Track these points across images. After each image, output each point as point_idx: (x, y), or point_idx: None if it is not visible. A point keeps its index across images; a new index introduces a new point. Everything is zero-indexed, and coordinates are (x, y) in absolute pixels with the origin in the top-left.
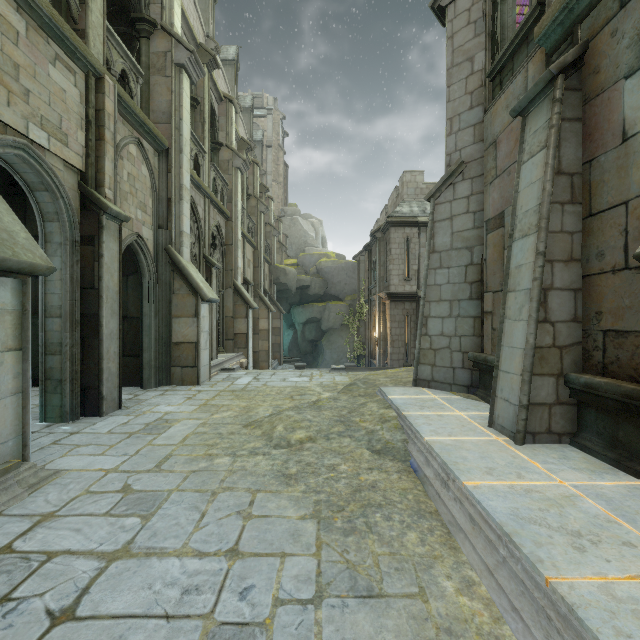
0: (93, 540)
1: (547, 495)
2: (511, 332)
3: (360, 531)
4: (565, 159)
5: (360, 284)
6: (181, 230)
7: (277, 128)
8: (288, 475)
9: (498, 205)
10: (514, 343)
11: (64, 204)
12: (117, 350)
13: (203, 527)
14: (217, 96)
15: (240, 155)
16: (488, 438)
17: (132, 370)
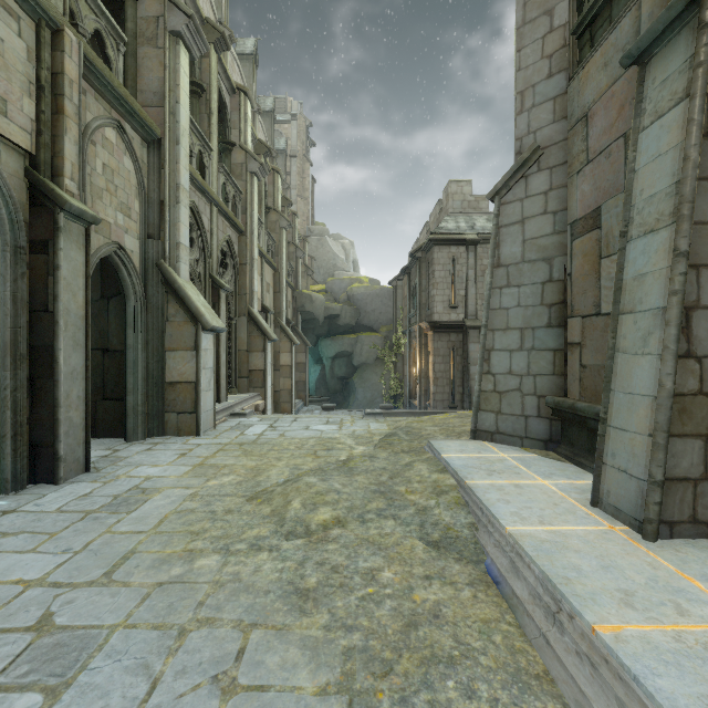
0: None
1: None
2: (629, 371)
3: None
4: None
5: (397, 313)
6: (177, 241)
7: (302, 136)
8: (303, 591)
9: (590, 200)
10: (635, 388)
11: (2, 195)
12: (82, 394)
13: None
14: (228, 86)
15: (256, 157)
16: (599, 527)
17: (114, 417)
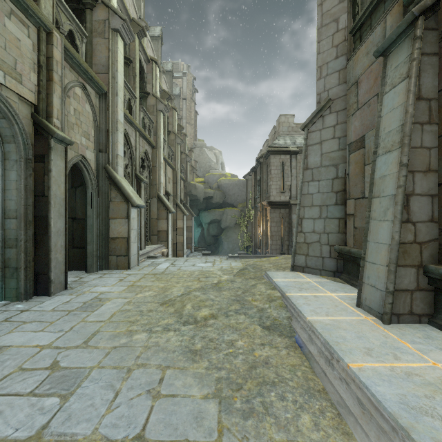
0: (10, 425)
1: (427, 379)
2: (376, 230)
3: (258, 413)
4: (424, 87)
5: (248, 195)
6: (116, 153)
7: (190, 86)
8: (194, 351)
9: (359, 131)
10: (380, 239)
11: (19, 129)
12: (63, 244)
13: (115, 409)
14: (145, 58)
15: (162, 101)
16: (359, 318)
17: (79, 258)
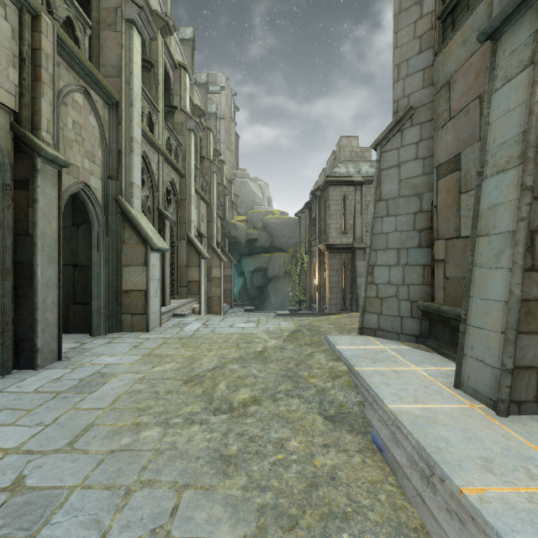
0: None
1: None
2: (484, 282)
3: None
4: None
5: (301, 237)
6: (131, 181)
7: (229, 103)
8: (226, 457)
9: (452, 148)
10: (489, 294)
11: None
12: (56, 299)
13: None
14: (172, 63)
15: (193, 118)
16: (461, 405)
17: (82, 317)
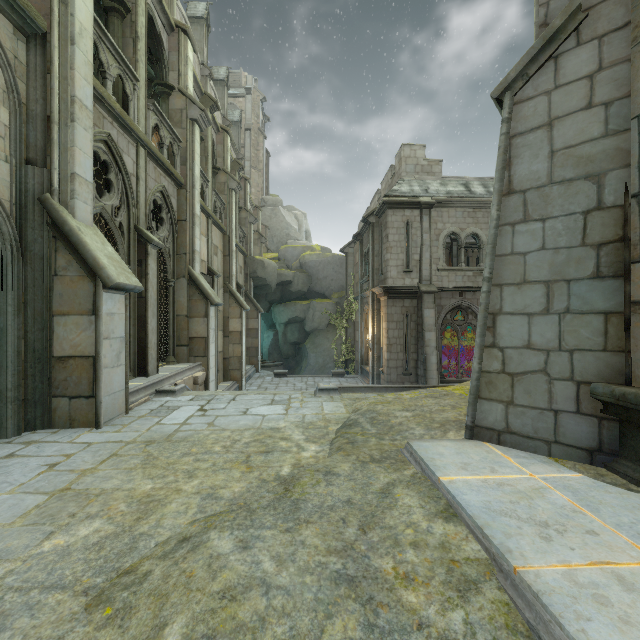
0: None
1: None
2: None
3: None
4: None
5: (349, 279)
6: (71, 171)
7: (257, 110)
8: None
9: None
10: None
11: None
12: None
13: None
14: (165, 22)
15: (197, 103)
16: None
17: None
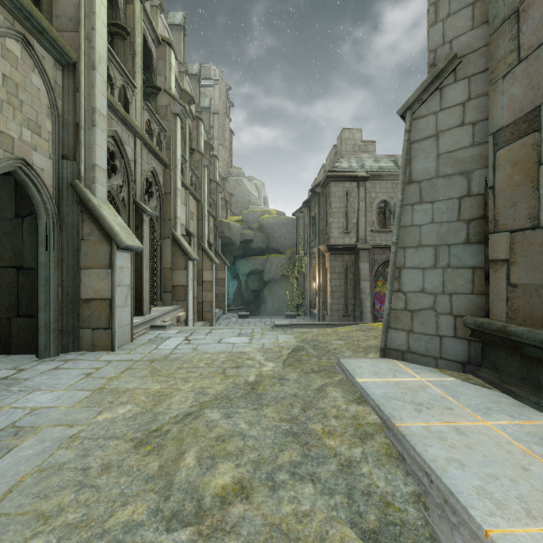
0: None
1: None
2: None
3: None
4: None
5: (299, 238)
6: (93, 163)
7: (223, 97)
8: None
9: (524, 102)
10: None
11: None
12: None
13: None
14: (154, 37)
15: (179, 100)
16: None
17: (28, 334)
